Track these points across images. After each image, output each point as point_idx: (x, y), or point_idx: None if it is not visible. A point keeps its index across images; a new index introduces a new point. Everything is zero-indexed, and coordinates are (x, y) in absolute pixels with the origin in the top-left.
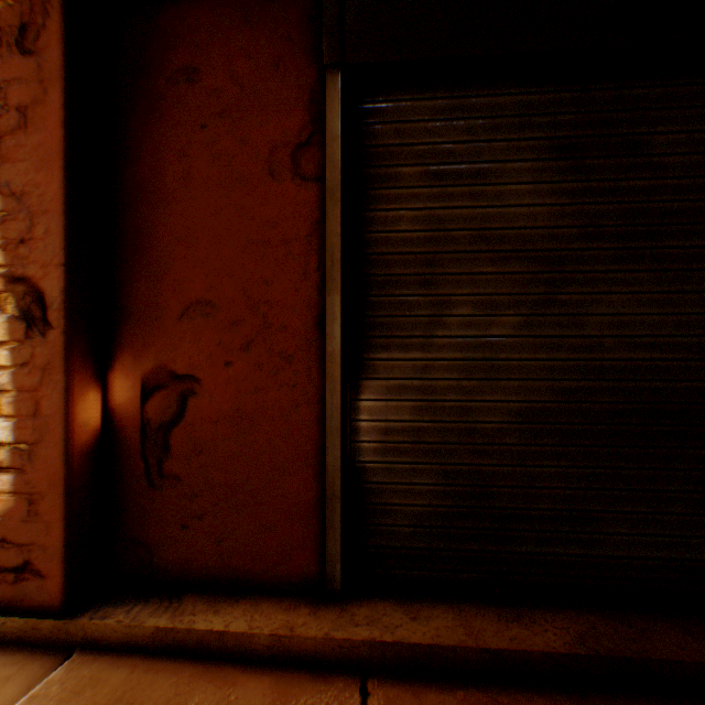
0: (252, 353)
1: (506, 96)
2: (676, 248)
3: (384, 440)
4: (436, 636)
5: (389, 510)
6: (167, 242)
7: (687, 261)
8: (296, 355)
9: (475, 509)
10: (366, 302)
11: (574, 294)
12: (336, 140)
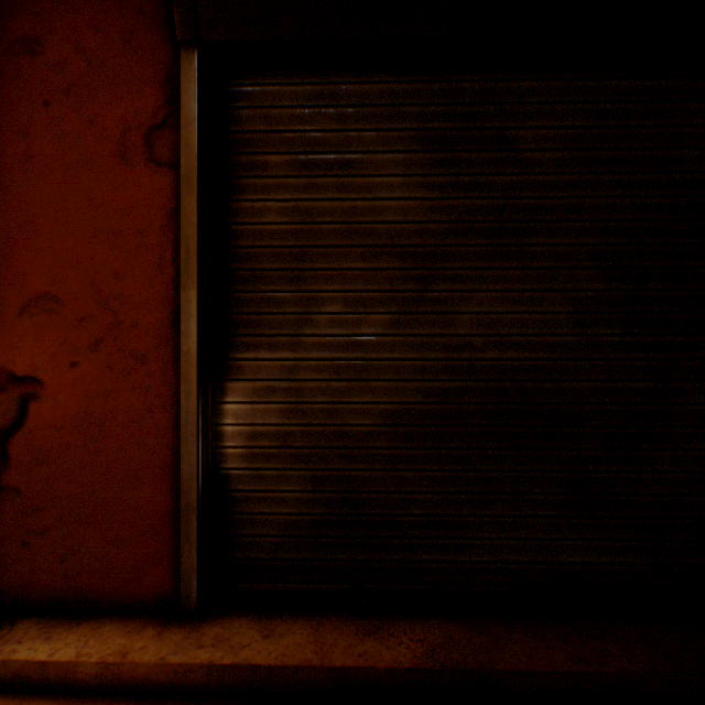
0: (103, 352)
1: (376, 84)
2: (545, 246)
3: (251, 445)
4: (281, 655)
5: (256, 520)
6: (8, 230)
7: (556, 259)
8: (151, 354)
9: (345, 516)
10: (231, 298)
11: (445, 292)
12: (192, 123)
